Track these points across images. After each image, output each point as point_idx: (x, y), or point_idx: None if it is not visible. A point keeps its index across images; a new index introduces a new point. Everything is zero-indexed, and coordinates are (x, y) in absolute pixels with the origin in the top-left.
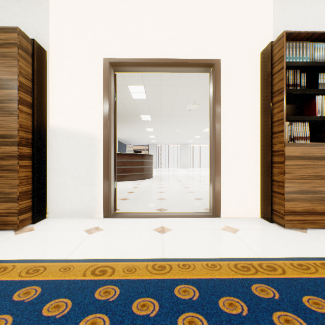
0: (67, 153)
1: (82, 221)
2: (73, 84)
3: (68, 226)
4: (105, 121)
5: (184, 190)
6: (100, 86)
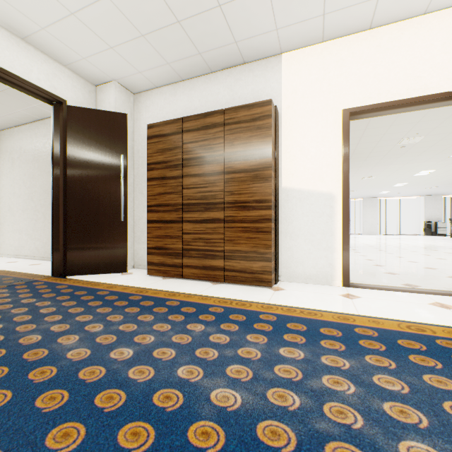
0: (299, 215)
1: (321, 287)
2: (306, 142)
3: (315, 290)
4: (344, 179)
5: (412, 264)
6: (337, 141)
